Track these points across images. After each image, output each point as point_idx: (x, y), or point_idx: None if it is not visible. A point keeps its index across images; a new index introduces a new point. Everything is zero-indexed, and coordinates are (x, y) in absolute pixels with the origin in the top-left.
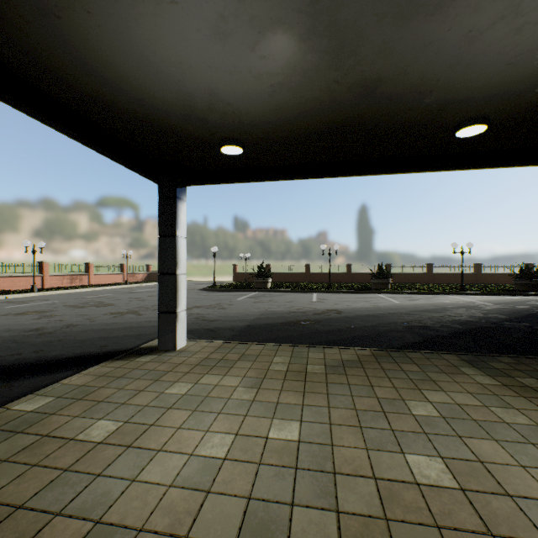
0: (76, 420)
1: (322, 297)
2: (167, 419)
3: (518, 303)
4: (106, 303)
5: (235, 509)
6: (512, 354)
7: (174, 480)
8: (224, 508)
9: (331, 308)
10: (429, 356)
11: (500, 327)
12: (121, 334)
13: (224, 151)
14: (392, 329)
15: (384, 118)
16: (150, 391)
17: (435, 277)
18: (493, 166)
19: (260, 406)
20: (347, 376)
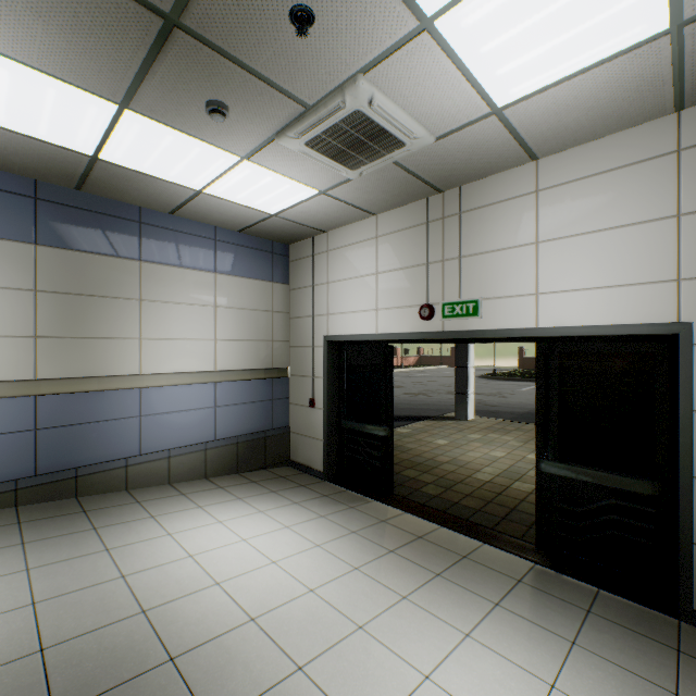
0: (428, 438)
1: None
2: (471, 444)
3: None
4: (396, 385)
5: (505, 466)
6: None
7: (479, 457)
8: (500, 465)
9: None
10: None
11: None
12: (424, 407)
13: None
14: None
15: None
16: (458, 434)
17: None
18: None
19: (524, 448)
20: None
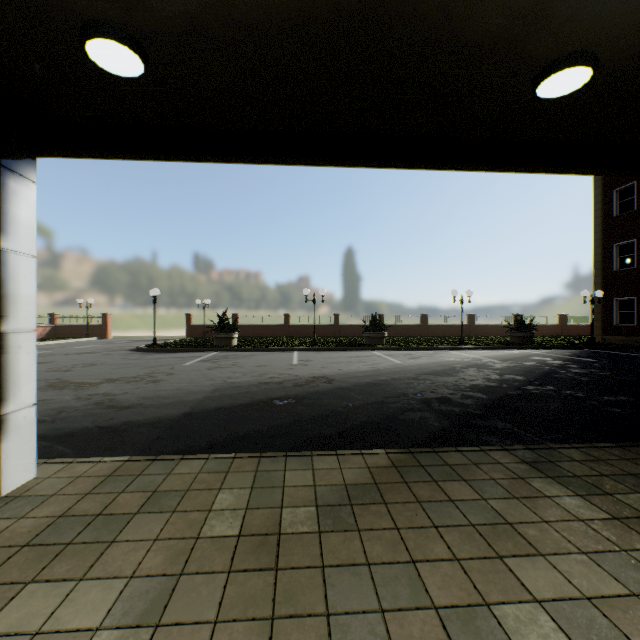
0: None
1: (305, 357)
2: None
3: (523, 359)
4: None
5: None
6: (573, 441)
7: None
8: None
9: (318, 375)
10: (476, 457)
11: (529, 394)
12: None
13: (97, 60)
14: (405, 407)
15: (434, 21)
16: None
17: (430, 330)
18: (556, 170)
19: None
20: (361, 534)
